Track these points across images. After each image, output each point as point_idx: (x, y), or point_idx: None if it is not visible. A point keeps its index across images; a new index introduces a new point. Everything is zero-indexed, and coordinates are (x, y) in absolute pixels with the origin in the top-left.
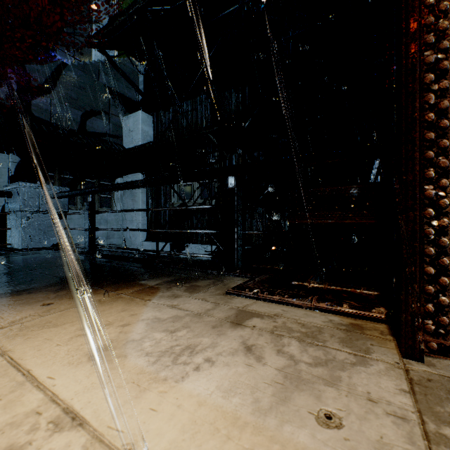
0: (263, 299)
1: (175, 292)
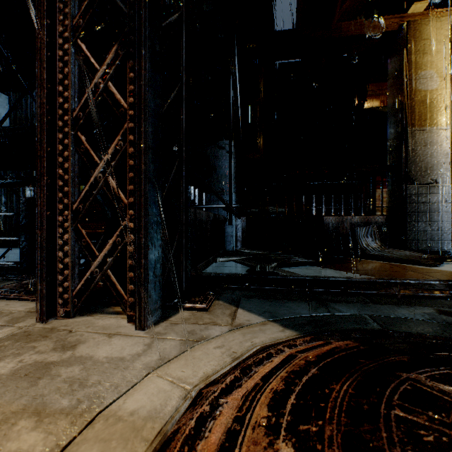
0: (2, 298)
1: None
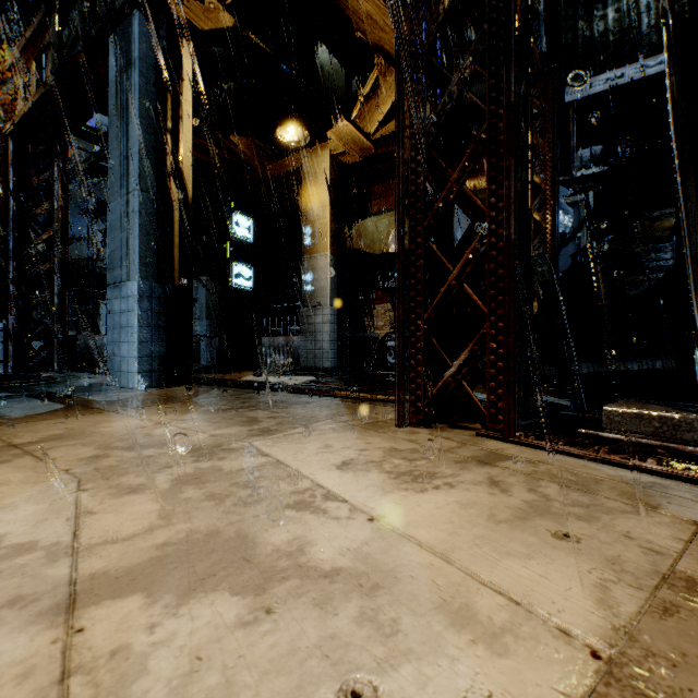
0: None
1: None
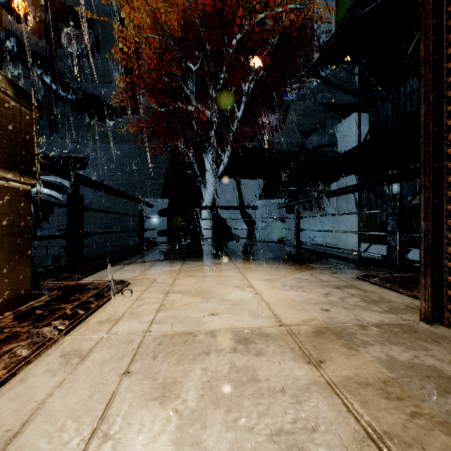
0: (378, 285)
1: (323, 272)
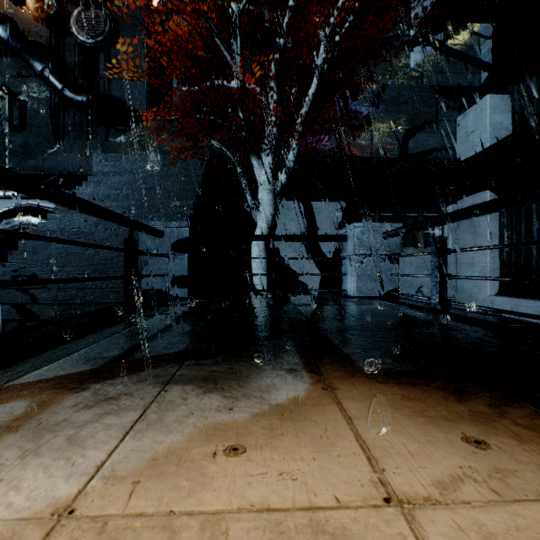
0: None
1: None
